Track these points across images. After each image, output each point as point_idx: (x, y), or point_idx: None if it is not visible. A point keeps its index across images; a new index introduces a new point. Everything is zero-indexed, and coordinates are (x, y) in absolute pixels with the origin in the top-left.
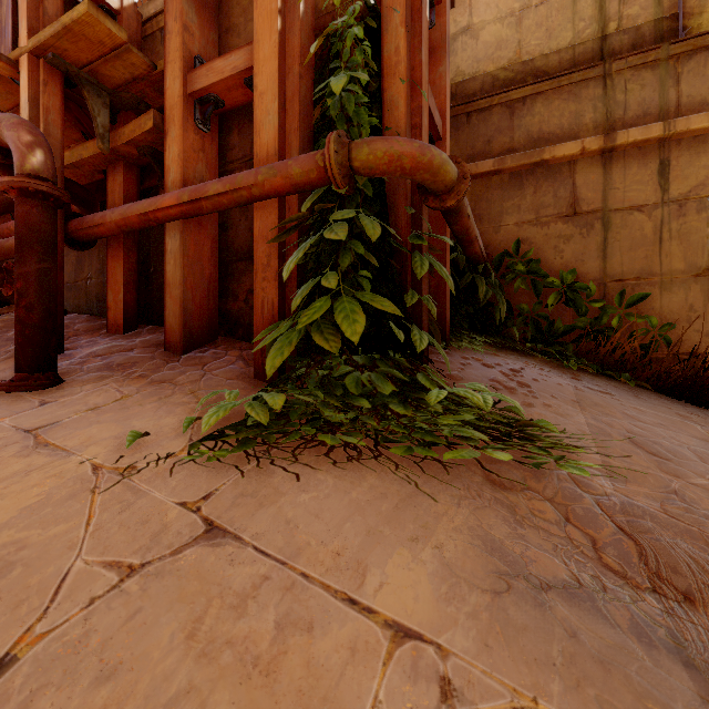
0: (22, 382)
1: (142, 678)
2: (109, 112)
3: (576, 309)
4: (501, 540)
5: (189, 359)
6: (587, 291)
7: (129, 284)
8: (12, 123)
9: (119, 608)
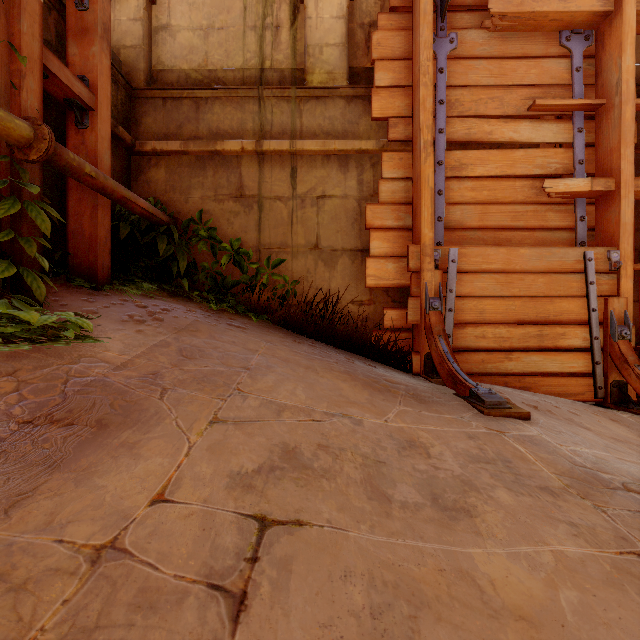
0: None
1: None
2: None
3: (241, 268)
4: None
5: None
6: (248, 255)
7: None
8: None
9: None
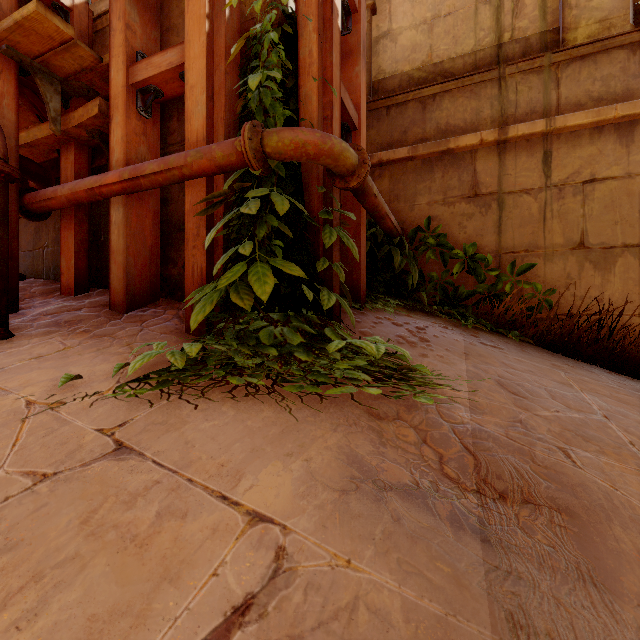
0: None
1: (38, 550)
2: (60, 98)
3: (476, 277)
4: (363, 455)
5: (131, 317)
6: (485, 262)
7: (80, 251)
8: None
9: (28, 503)
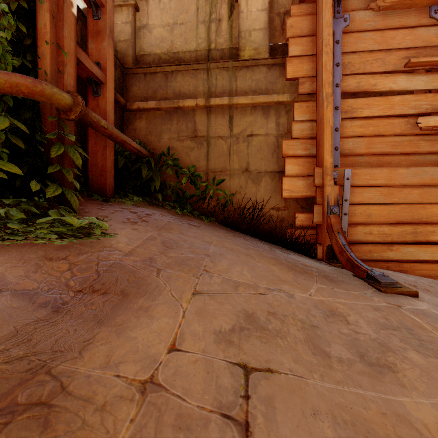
0: None
1: None
2: None
3: (195, 185)
4: (9, 277)
5: None
6: (200, 177)
7: None
8: None
9: None
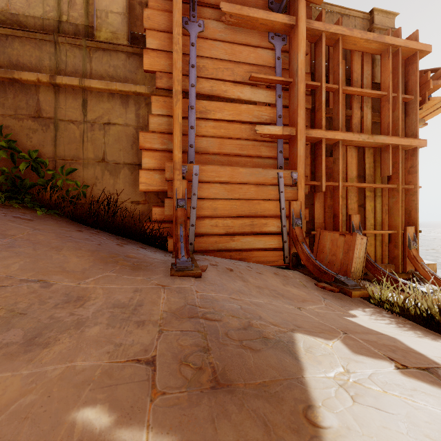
0: None
1: None
2: None
3: (38, 173)
4: None
5: None
6: (44, 164)
7: None
8: None
9: None
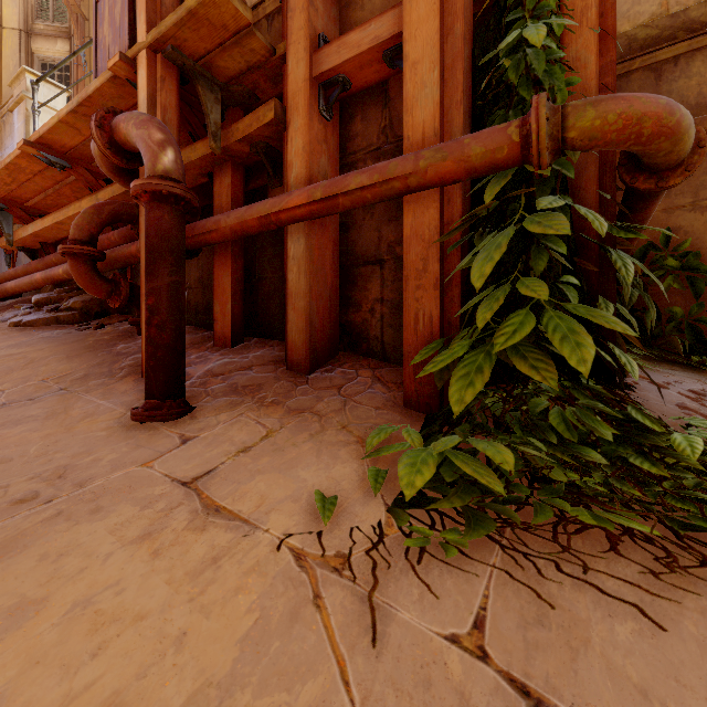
0: (156, 412)
1: None
2: (220, 108)
3: None
4: None
5: (318, 380)
6: None
7: (236, 293)
8: (141, 120)
9: None
